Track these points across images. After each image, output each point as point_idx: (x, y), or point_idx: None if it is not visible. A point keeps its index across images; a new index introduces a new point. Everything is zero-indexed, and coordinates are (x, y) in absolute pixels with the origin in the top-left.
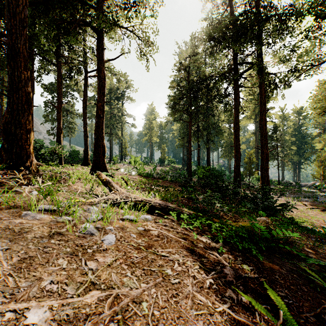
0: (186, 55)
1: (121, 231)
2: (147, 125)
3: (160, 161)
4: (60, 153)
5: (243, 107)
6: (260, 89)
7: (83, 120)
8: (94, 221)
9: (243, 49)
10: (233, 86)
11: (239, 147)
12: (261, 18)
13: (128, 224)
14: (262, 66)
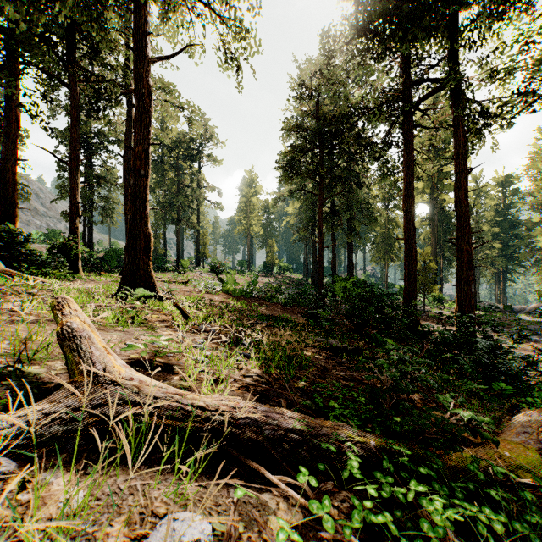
0: (312, 71)
1: None
2: (243, 205)
3: (265, 268)
4: (74, 252)
5: (422, 165)
6: (456, 130)
7: (123, 193)
8: None
9: (422, 54)
10: (402, 127)
11: (413, 240)
12: None
13: None
14: (460, 86)
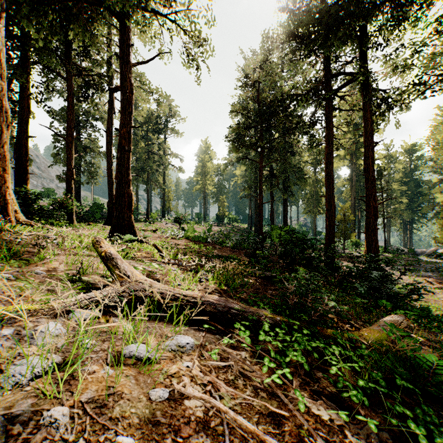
0: (254, 65)
1: (93, 421)
2: (200, 169)
3: (217, 219)
4: (70, 207)
5: (339, 139)
6: (365, 113)
7: (106, 160)
8: (23, 383)
9: (339, 53)
10: (324, 109)
11: (333, 198)
12: (367, 4)
13: (127, 379)
14: (368, 79)
